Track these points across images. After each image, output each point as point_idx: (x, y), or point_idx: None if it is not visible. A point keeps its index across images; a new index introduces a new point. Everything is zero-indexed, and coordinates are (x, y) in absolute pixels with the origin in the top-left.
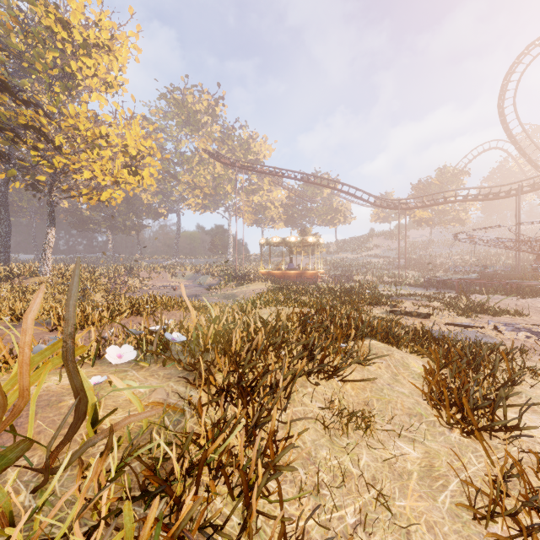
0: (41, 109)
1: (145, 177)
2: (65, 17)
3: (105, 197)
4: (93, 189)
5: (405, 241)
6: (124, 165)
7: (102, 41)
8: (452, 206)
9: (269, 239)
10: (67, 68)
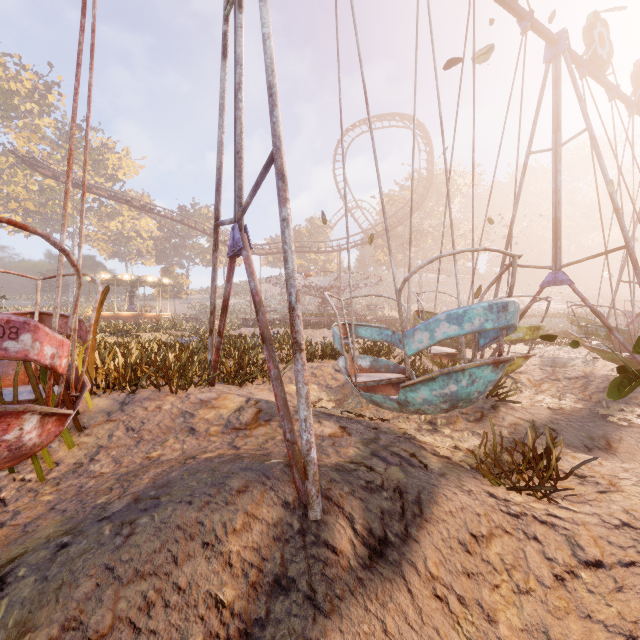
0: None
1: None
2: None
3: None
4: None
5: (260, 286)
6: None
7: None
8: (318, 256)
9: (96, 275)
10: None
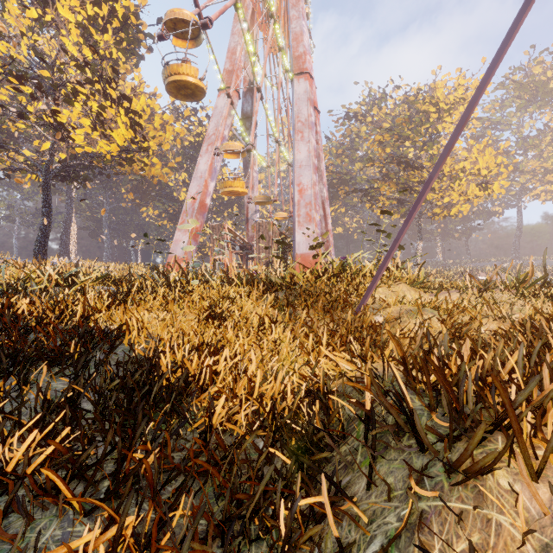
0: (423, 168)
1: (494, 189)
2: (436, 100)
3: (453, 212)
4: (443, 208)
5: None
6: (475, 185)
7: (458, 98)
8: None
9: None
10: (435, 131)
